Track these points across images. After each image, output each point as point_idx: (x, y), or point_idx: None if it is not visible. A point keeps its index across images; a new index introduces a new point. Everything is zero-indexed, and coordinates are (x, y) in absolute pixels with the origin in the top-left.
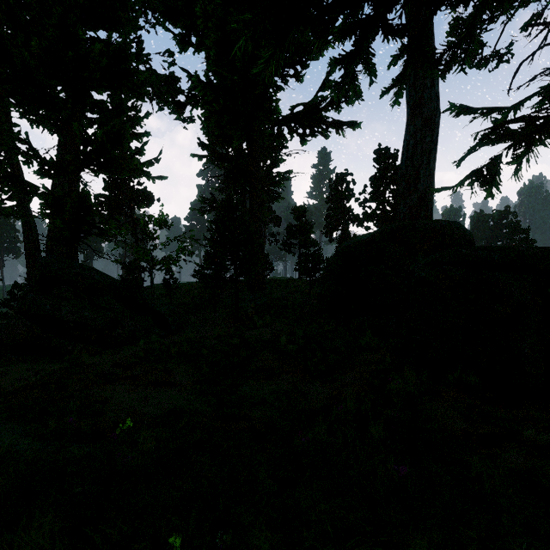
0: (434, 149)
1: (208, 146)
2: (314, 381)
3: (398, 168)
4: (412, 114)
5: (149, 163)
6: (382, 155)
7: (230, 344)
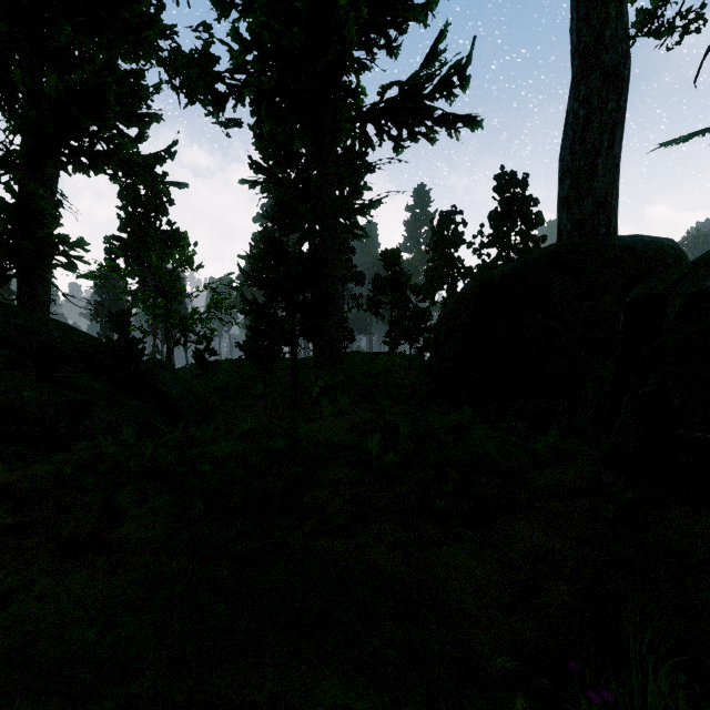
0: (621, 122)
1: (263, 168)
2: (452, 543)
3: (528, 199)
4: (584, 67)
5: (156, 159)
6: (506, 183)
7: (264, 448)
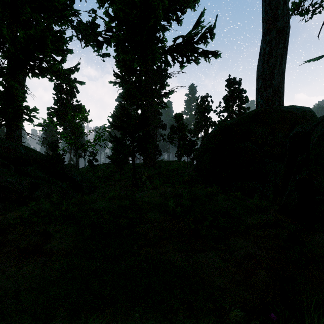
0: (285, 53)
1: (120, 76)
2: (209, 250)
3: (241, 90)
4: (268, 27)
5: (70, 71)
6: (231, 83)
7: (119, 204)
